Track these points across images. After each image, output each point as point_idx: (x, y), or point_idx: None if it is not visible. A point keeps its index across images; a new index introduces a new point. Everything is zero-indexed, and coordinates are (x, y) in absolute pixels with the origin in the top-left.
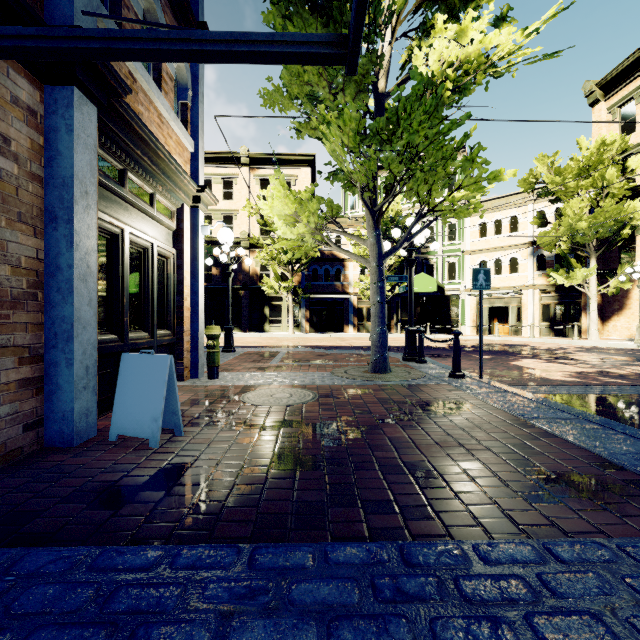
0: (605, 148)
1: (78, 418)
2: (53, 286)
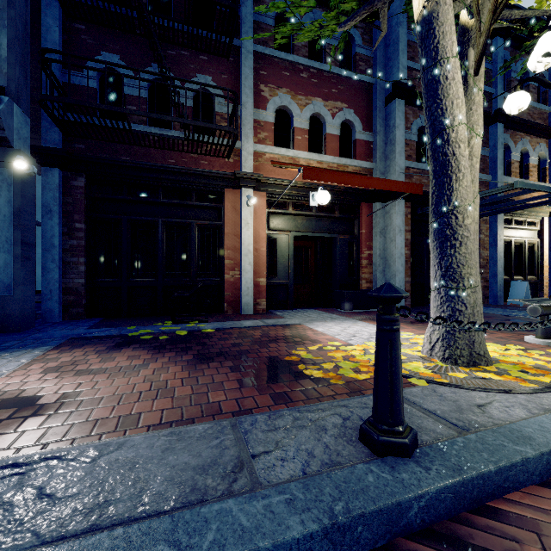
0: None
1: (498, 298)
2: (491, 263)
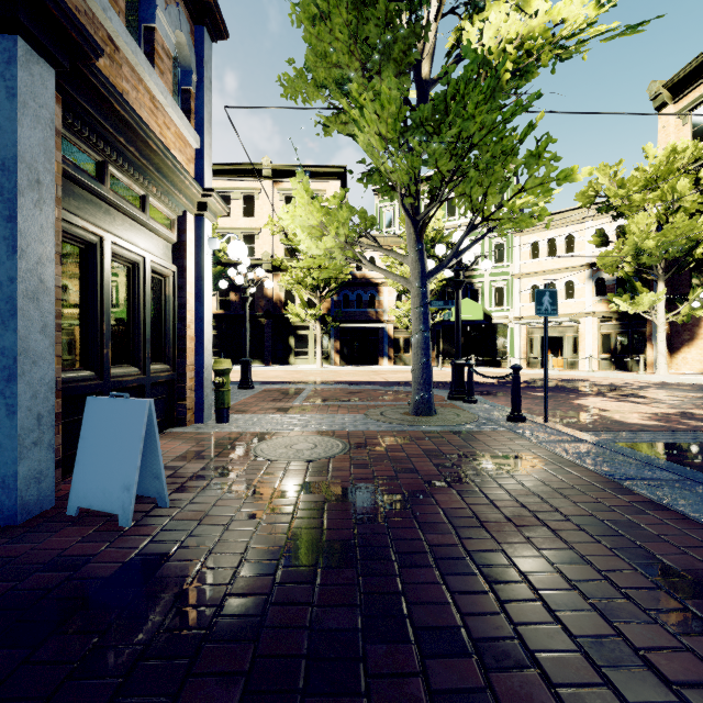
0: (675, 156)
1: (24, 485)
2: None
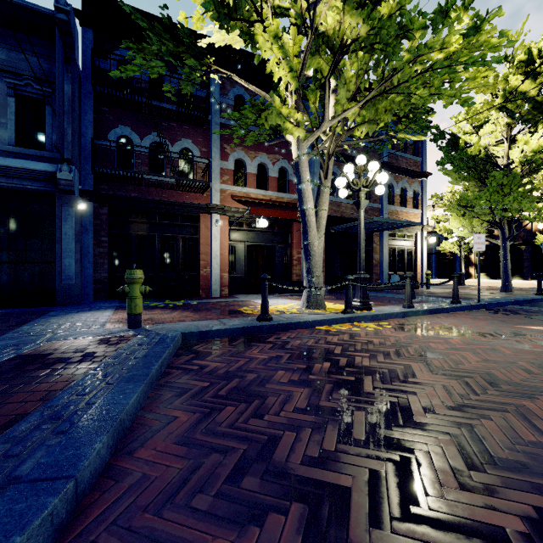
0: None
1: None
2: (380, 263)
